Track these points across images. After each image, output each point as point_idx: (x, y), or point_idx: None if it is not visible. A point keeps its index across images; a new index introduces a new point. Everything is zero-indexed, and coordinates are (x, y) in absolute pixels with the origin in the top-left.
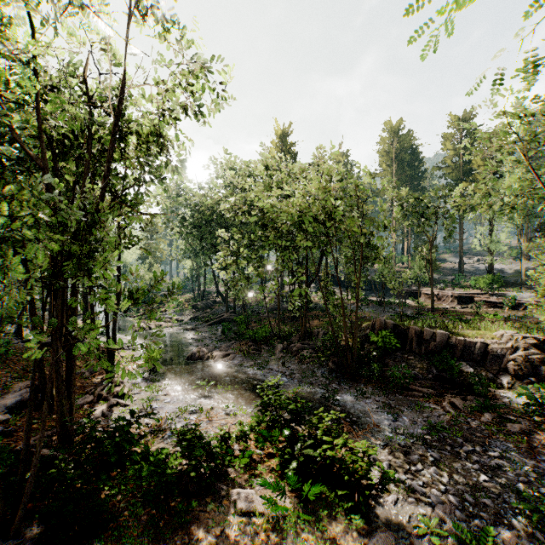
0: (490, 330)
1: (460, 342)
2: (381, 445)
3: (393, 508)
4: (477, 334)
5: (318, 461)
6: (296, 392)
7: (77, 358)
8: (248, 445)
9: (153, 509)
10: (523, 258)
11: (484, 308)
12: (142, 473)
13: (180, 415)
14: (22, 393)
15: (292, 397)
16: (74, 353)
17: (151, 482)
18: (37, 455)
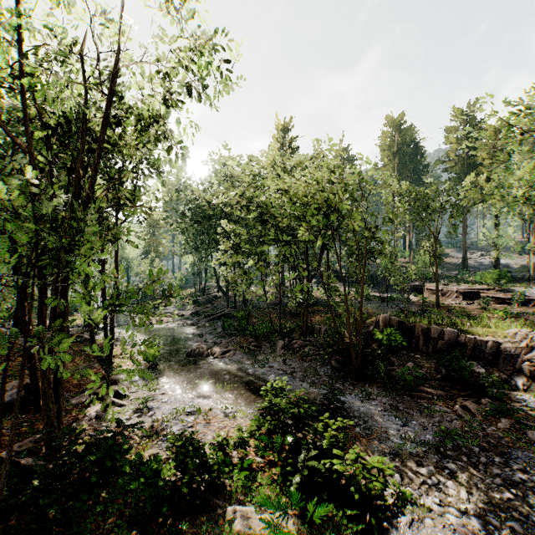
0: (500, 328)
1: (470, 341)
2: (391, 454)
3: (408, 531)
4: (487, 332)
5: (323, 473)
6: (299, 396)
7: (75, 354)
8: (247, 452)
9: (140, 533)
10: (531, 253)
11: (491, 304)
12: (132, 486)
13: (176, 416)
14: (13, 393)
15: (294, 401)
16: (43, 362)
17: (141, 496)
18: (4, 477)
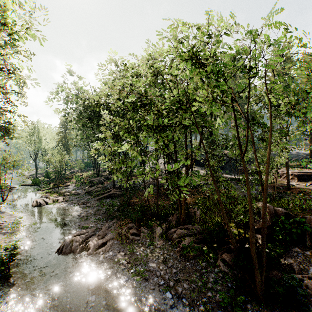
0: None
1: None
2: None
3: None
4: None
5: None
6: None
7: None
8: None
9: None
10: None
11: None
12: None
13: None
14: None
15: None
16: None
17: None
18: None
